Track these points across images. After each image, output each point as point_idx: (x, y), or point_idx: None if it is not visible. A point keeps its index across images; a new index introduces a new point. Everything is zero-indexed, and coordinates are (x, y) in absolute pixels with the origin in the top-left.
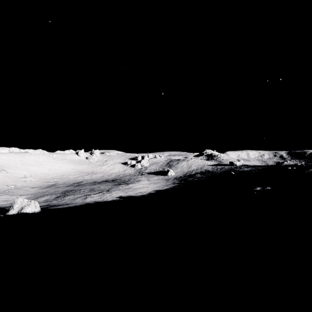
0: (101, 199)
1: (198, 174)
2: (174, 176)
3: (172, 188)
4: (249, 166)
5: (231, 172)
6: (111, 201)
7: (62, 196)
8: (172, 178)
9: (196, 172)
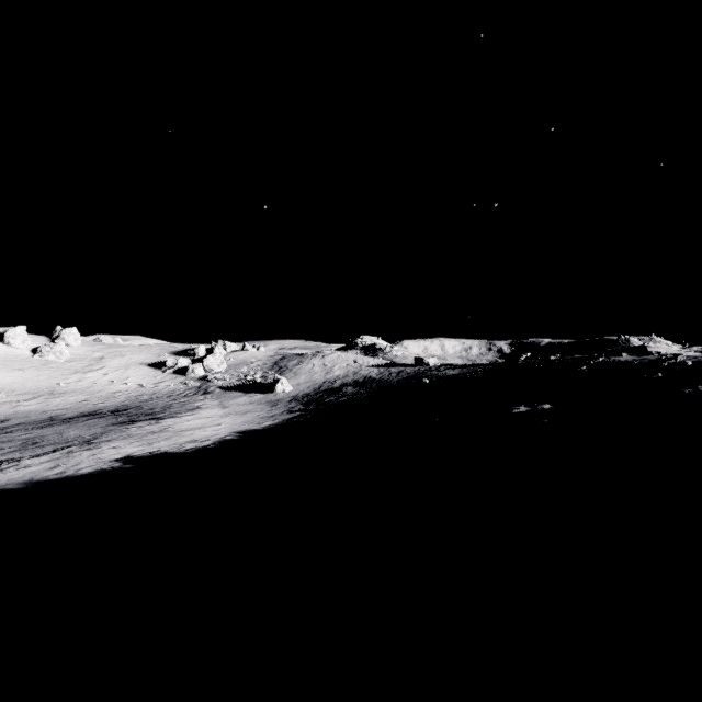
0: (54, 470)
1: (349, 387)
2: (291, 393)
3: (286, 424)
4: (455, 367)
5: (423, 379)
6: (91, 475)
7: None
8: (287, 399)
9: (344, 383)
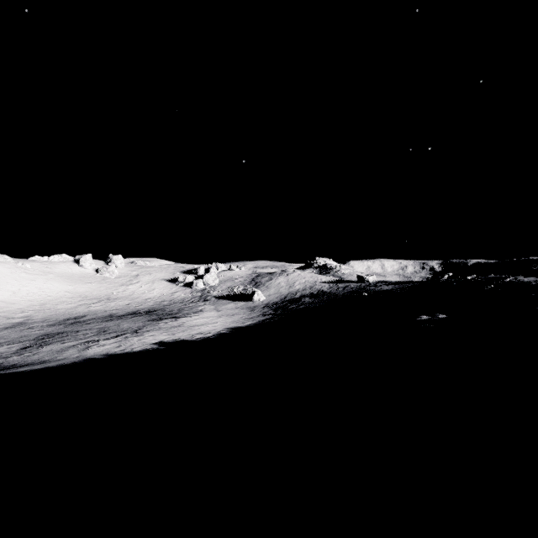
0: (119, 348)
1: (306, 298)
2: (264, 301)
3: (261, 324)
4: (389, 284)
5: (363, 292)
6: (141, 352)
7: (34, 346)
8: (261, 306)
9: (303, 295)
